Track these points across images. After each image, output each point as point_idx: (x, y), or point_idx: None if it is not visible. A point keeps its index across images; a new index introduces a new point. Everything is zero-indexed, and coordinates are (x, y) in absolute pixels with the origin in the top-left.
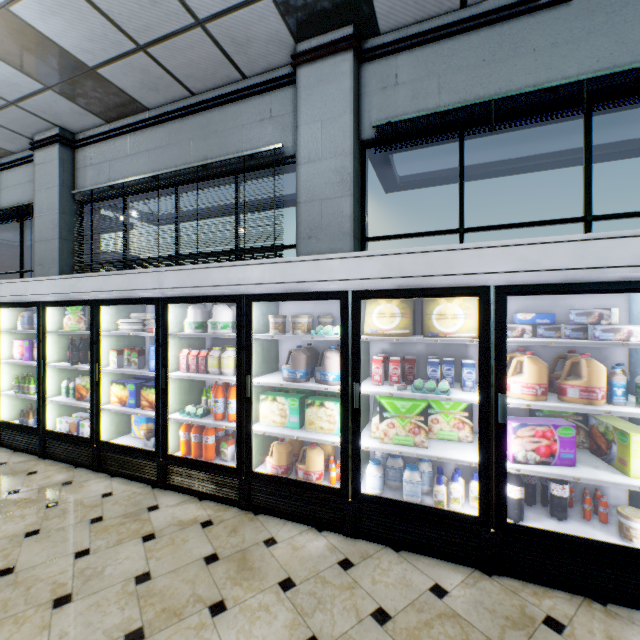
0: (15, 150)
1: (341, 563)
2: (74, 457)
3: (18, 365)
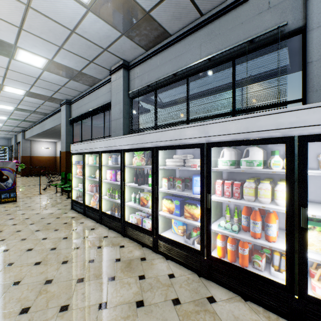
0: (102, 78)
1: None
2: (141, 239)
3: (108, 183)
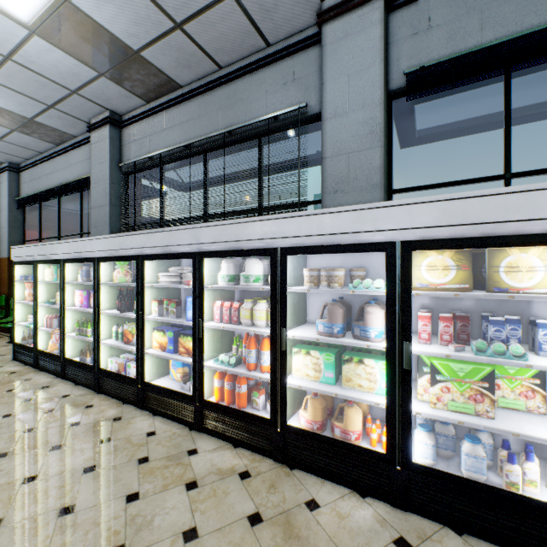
0: (76, 134)
1: (397, 543)
2: (122, 394)
3: (78, 311)
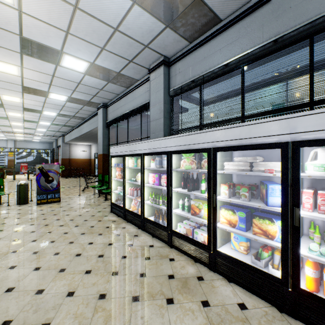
0: (139, 78)
1: None
2: (192, 253)
3: (150, 187)
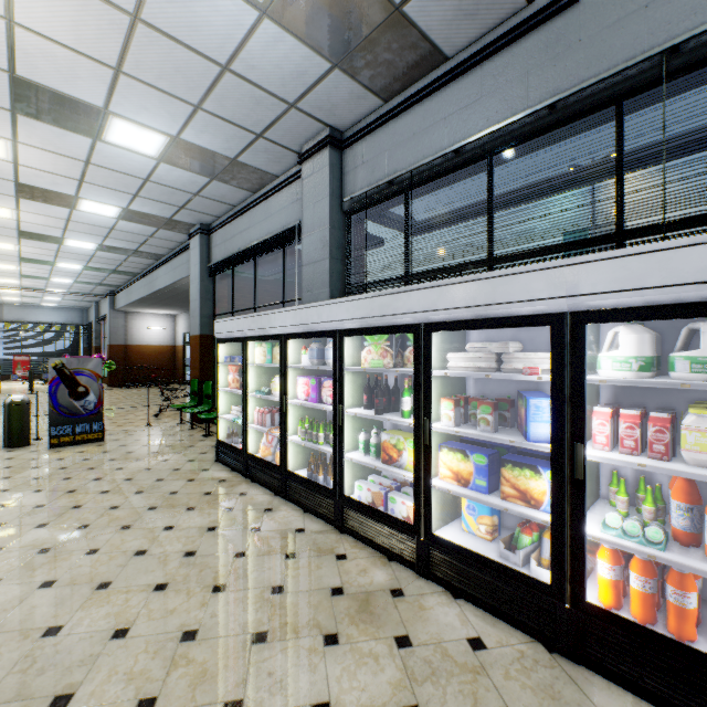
0: (279, 173)
1: None
2: (384, 543)
3: (299, 406)
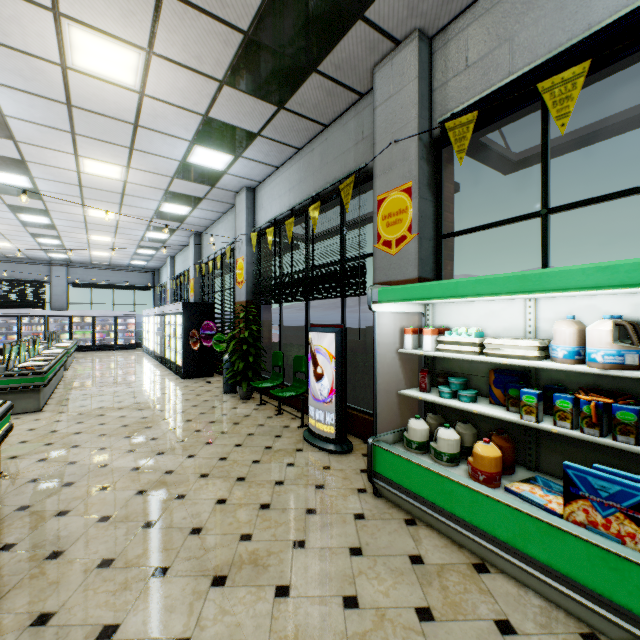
0: None
1: None
2: None
3: None
